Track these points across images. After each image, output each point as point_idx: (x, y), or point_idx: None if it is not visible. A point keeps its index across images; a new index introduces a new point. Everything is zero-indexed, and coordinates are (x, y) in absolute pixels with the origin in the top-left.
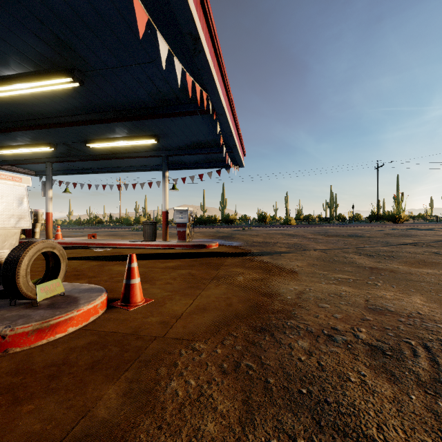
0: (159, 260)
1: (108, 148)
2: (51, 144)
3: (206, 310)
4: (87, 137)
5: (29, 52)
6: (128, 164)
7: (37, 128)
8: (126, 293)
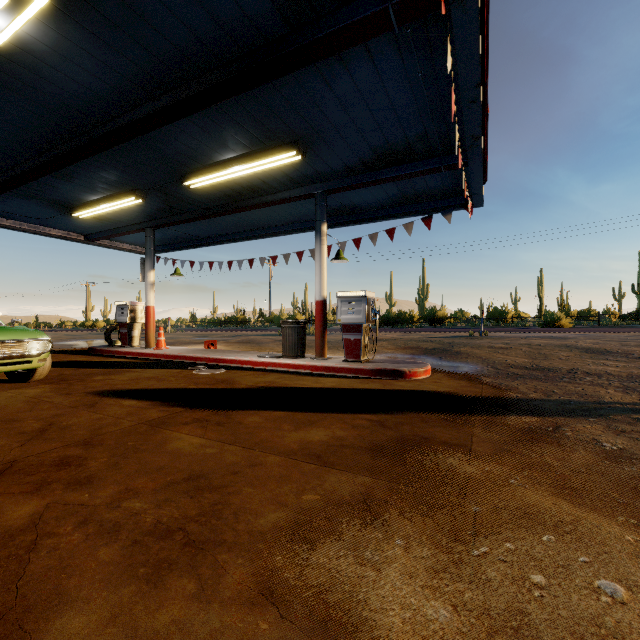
0: (293, 412)
1: (223, 189)
2: (137, 191)
3: None
4: (182, 168)
5: None
6: (264, 223)
7: (93, 152)
8: None
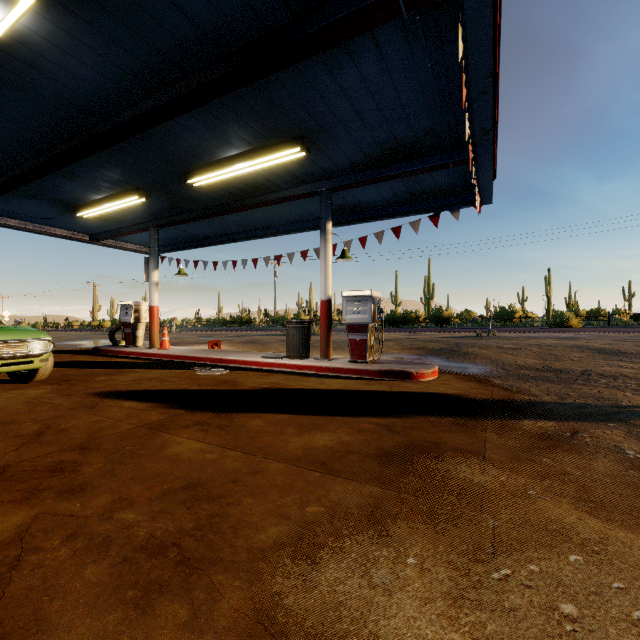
0: (297, 415)
1: (227, 187)
2: (140, 190)
3: None
4: (185, 166)
5: None
6: (269, 222)
7: (95, 150)
8: None
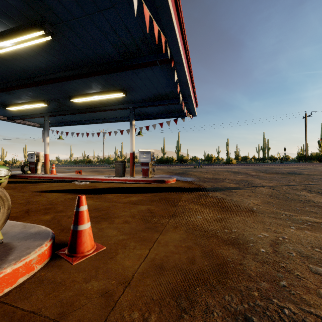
0: (124, 194)
1: (88, 102)
2: (45, 101)
3: (164, 268)
4: (70, 94)
5: (3, 6)
6: (105, 117)
7: (30, 86)
8: (72, 241)
